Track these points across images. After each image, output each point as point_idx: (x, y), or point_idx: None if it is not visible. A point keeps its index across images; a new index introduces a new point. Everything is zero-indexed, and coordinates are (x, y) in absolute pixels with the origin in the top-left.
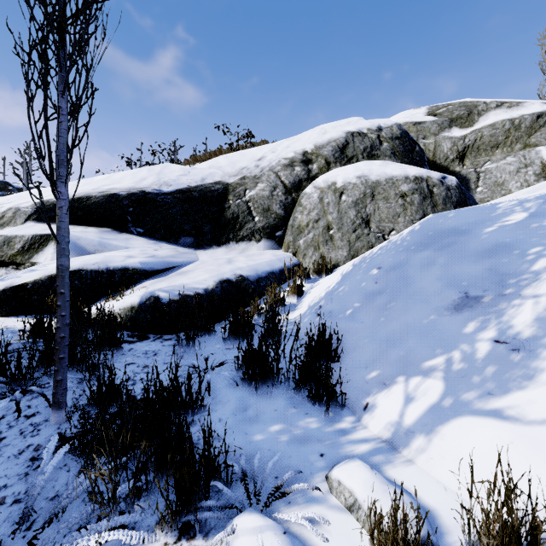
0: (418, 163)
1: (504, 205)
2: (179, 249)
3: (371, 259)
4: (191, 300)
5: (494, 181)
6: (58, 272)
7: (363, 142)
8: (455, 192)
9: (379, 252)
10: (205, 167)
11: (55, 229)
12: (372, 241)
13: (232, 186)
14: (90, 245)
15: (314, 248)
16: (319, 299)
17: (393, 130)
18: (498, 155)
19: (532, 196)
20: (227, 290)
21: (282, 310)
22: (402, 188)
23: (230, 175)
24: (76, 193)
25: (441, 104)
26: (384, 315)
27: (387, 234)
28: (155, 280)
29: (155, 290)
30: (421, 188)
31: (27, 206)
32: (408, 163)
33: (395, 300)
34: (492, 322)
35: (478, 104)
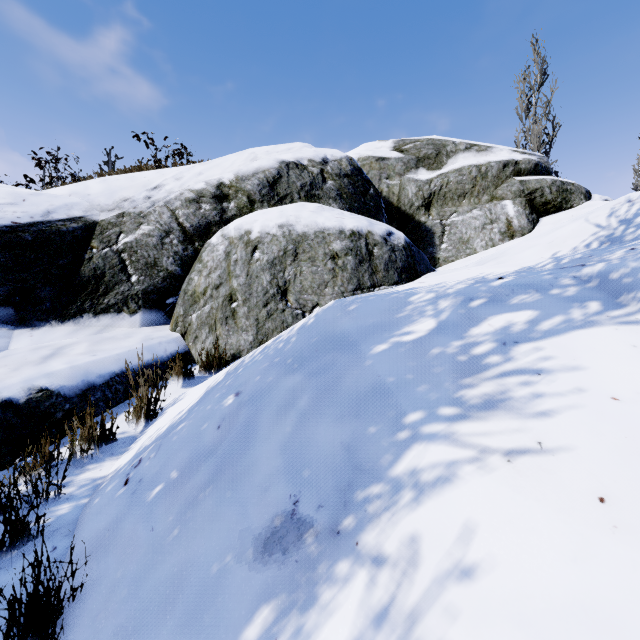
0: (372, 210)
1: (418, 298)
2: None
3: (242, 371)
4: None
5: (459, 237)
6: None
7: (301, 177)
8: (402, 254)
9: (257, 357)
10: (62, 193)
11: None
12: (288, 320)
13: (101, 226)
14: None
15: (209, 328)
16: (155, 438)
17: (342, 164)
18: (465, 206)
19: (457, 286)
20: None
21: (103, 453)
22: (334, 245)
23: (103, 208)
24: None
25: (408, 139)
26: (183, 520)
27: (309, 311)
28: None
29: None
30: (358, 248)
31: None
32: (358, 209)
33: (214, 483)
34: (290, 623)
35: (447, 144)
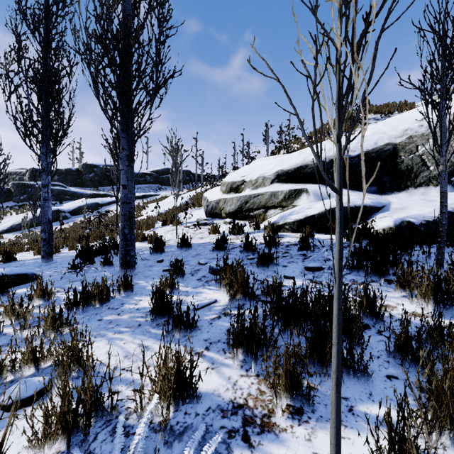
0: None
1: None
2: (371, 195)
3: None
4: (432, 224)
5: None
6: (443, 194)
7: None
8: None
9: None
10: (369, 134)
11: (301, 186)
12: None
13: (400, 145)
14: (323, 194)
15: None
16: None
17: None
18: None
19: None
20: (452, 219)
21: None
22: None
23: (395, 137)
24: (294, 164)
25: None
26: None
27: None
28: (386, 213)
29: (404, 217)
30: None
31: (270, 175)
32: None
33: None
34: None
35: None
